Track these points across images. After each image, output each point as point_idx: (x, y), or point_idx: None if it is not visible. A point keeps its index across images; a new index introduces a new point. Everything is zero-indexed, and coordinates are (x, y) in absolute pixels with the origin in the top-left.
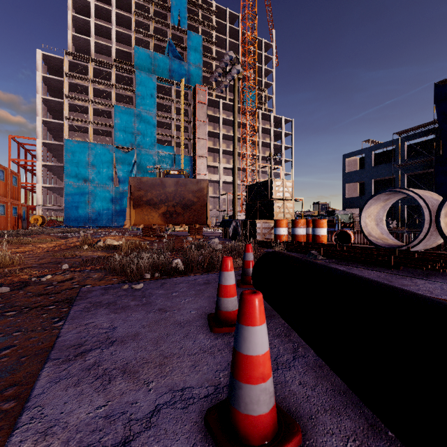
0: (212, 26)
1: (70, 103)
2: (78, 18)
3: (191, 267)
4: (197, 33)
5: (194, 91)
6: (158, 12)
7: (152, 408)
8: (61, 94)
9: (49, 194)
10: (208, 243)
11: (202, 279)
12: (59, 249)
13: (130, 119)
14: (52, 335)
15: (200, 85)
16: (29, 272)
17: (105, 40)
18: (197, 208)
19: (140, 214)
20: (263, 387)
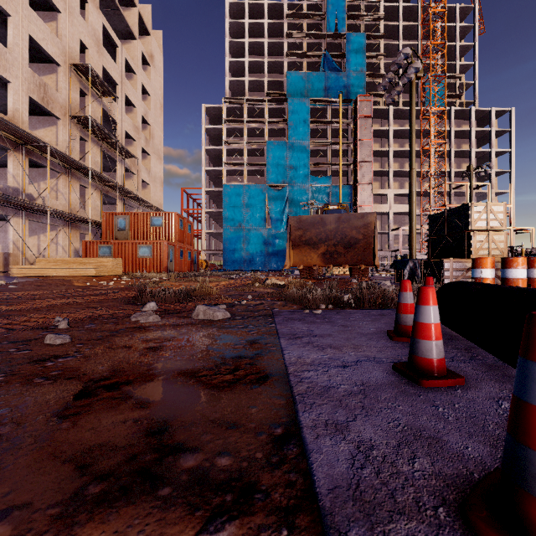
0: (379, 16)
1: (227, 148)
2: (234, 62)
3: (362, 303)
4: (358, 31)
5: (355, 104)
6: (311, 25)
7: (356, 360)
8: (220, 141)
9: (210, 239)
10: (377, 285)
11: (375, 312)
12: (235, 286)
13: (282, 153)
14: (272, 329)
15: (363, 95)
16: (227, 299)
17: (258, 75)
18: (361, 247)
19: (298, 255)
20: (434, 343)
